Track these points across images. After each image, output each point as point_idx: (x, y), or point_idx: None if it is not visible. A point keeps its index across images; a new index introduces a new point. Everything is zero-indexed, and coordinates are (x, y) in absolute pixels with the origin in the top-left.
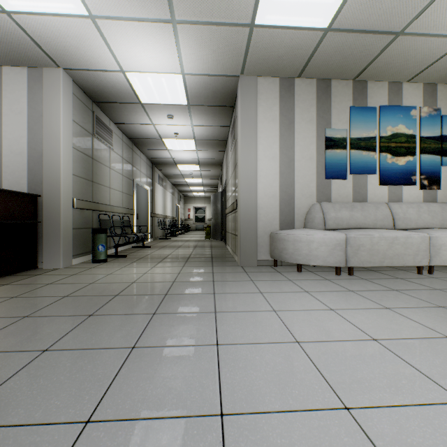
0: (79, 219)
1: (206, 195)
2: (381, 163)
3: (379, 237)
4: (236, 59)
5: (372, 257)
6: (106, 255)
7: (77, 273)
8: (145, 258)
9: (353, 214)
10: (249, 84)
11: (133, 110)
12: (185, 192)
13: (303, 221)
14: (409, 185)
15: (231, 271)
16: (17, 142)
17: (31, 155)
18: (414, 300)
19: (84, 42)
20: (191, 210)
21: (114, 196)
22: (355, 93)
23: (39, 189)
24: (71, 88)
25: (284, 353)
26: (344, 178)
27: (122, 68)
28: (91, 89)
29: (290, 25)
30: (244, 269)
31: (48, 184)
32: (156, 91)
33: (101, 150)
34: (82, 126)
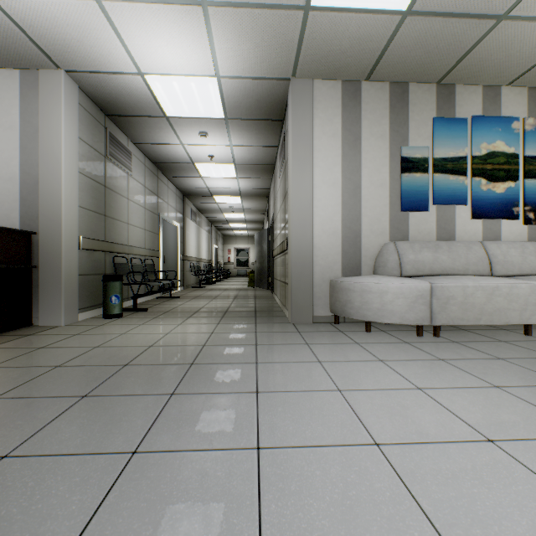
0: (88, 263)
1: (249, 234)
2: (474, 191)
3: (475, 287)
4: (286, 55)
5: (465, 313)
6: (121, 308)
7: (80, 332)
8: (171, 312)
9: (438, 256)
10: (303, 90)
11: (156, 125)
12: (224, 230)
13: (372, 265)
14: (510, 219)
15: (280, 330)
16: (7, 165)
17: (24, 181)
18: (531, 374)
19: (89, 34)
20: (231, 252)
21: (134, 234)
22: (439, 100)
23: (34, 225)
24: (76, 96)
25: (358, 465)
26: (426, 210)
27: (140, 69)
28: (103, 98)
29: (357, 7)
30: (296, 327)
31: (46, 218)
32: (185, 101)
33: (117, 176)
34: (90, 145)
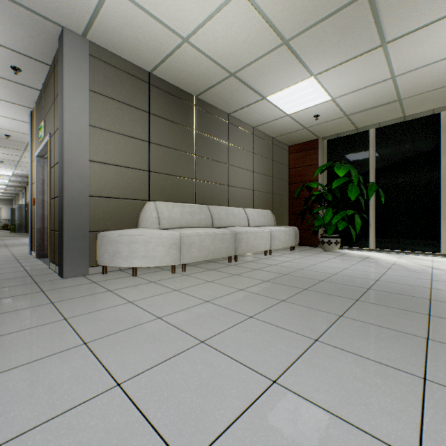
0: None
1: (2, 198)
2: None
3: None
4: None
5: None
6: None
7: None
8: None
9: None
10: None
11: None
12: None
13: None
14: None
15: None
16: None
17: None
18: None
19: None
20: None
21: None
22: None
23: None
24: None
25: None
26: None
27: None
28: None
29: None
30: None
31: None
32: None
33: None
34: None
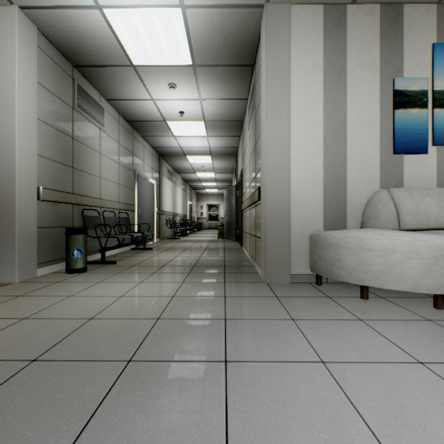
0: (51, 215)
1: (219, 192)
2: None
3: None
4: None
5: None
6: (84, 262)
7: (25, 293)
8: (138, 266)
9: None
10: (279, 16)
11: (124, 77)
12: (197, 189)
13: (359, 216)
14: None
15: (253, 293)
16: None
17: None
18: None
19: None
20: (203, 208)
21: (107, 188)
22: (440, 22)
23: None
24: (35, 38)
25: None
26: (424, 152)
27: None
28: (65, 43)
29: None
30: (272, 289)
31: None
32: (150, 43)
33: (87, 130)
34: (54, 94)
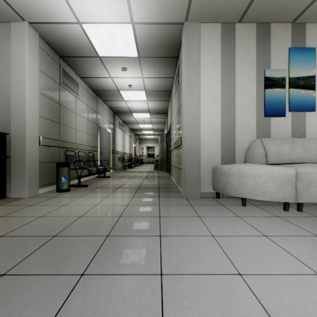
0: (46, 155)
1: (155, 138)
2: None
3: None
4: (181, 2)
5: None
6: (68, 185)
7: (35, 203)
8: (102, 188)
9: (294, 149)
10: (193, 30)
11: (93, 63)
12: (139, 135)
13: (243, 156)
14: None
15: (176, 203)
16: None
17: (1, 99)
18: None
19: None
20: (144, 149)
21: (80, 136)
22: (293, 35)
23: (8, 128)
24: (37, 41)
25: None
26: (283, 115)
27: (78, 19)
28: (56, 43)
29: None
30: (188, 201)
31: (15, 123)
32: (111, 44)
33: (68, 98)
34: (48, 76)
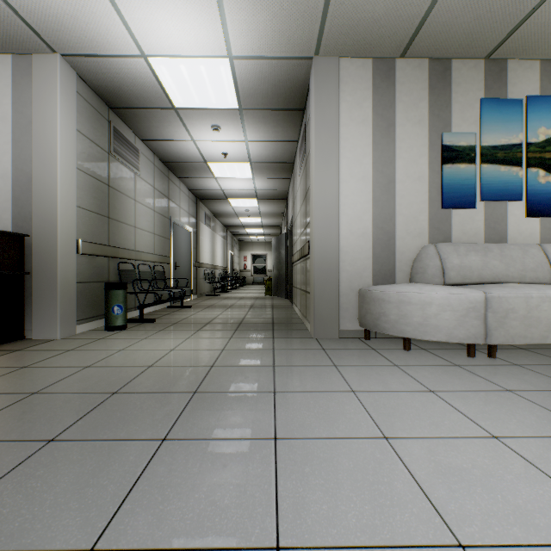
0: (88, 269)
1: (267, 240)
2: (529, 184)
3: (540, 298)
4: (308, 27)
5: (529, 329)
6: (124, 319)
7: (75, 348)
8: (180, 324)
9: (488, 260)
10: (328, 70)
11: (164, 118)
12: (240, 236)
13: (408, 271)
14: None
15: (301, 347)
16: None
17: (16, 178)
18: None
19: (82, 7)
20: (247, 259)
21: (142, 239)
22: (488, 78)
23: (28, 227)
24: (74, 84)
25: None
26: (472, 207)
27: (143, 50)
28: (104, 87)
29: None
30: (320, 343)
31: (40, 219)
32: (194, 88)
33: (122, 175)
34: (92, 140)
